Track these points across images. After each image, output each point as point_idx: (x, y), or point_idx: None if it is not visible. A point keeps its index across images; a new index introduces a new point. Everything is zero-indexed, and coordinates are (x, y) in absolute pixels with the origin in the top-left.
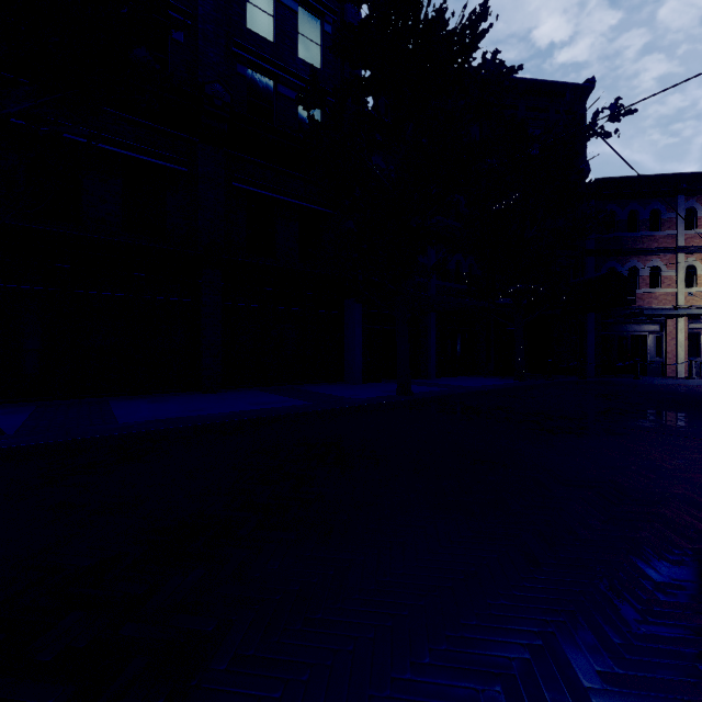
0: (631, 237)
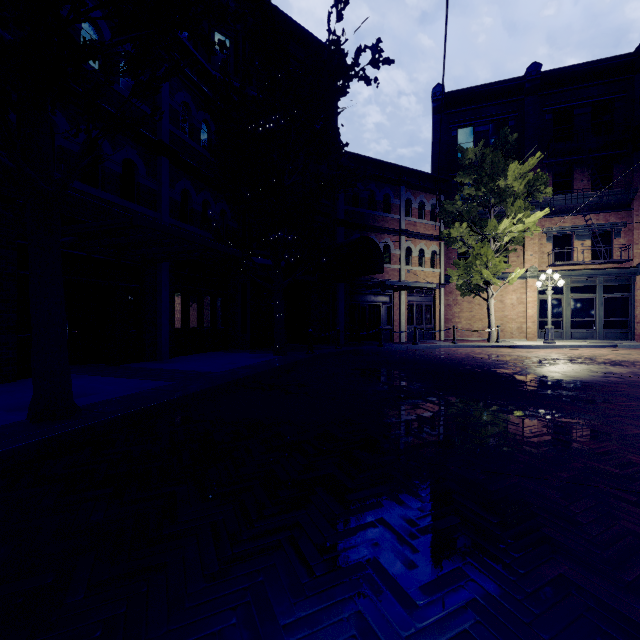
0: (371, 215)
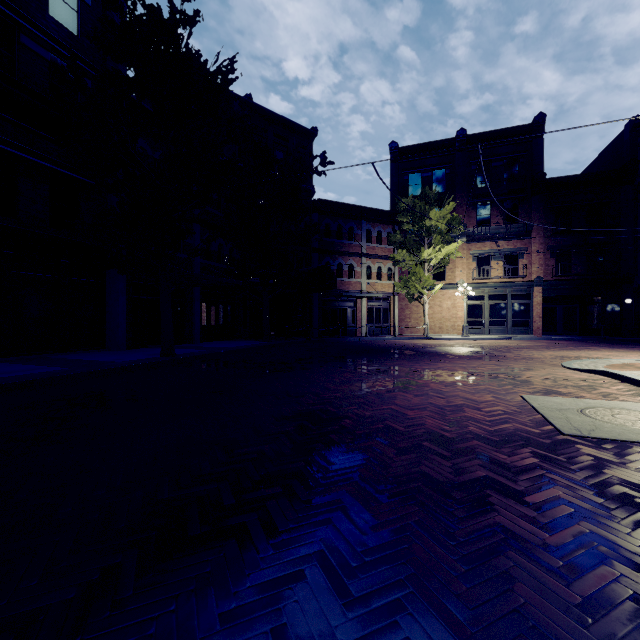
0: (338, 243)
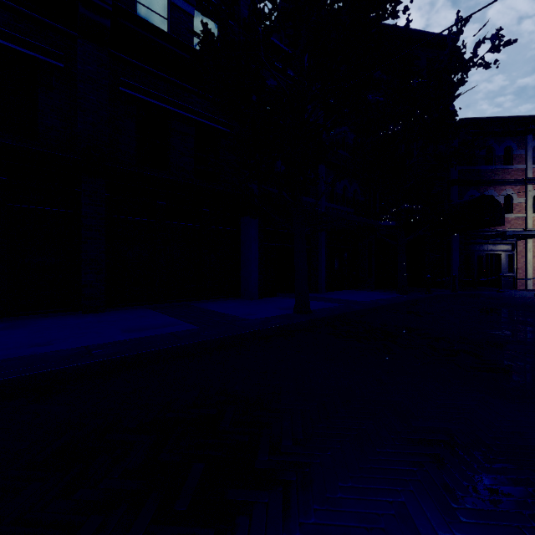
0: (488, 170)
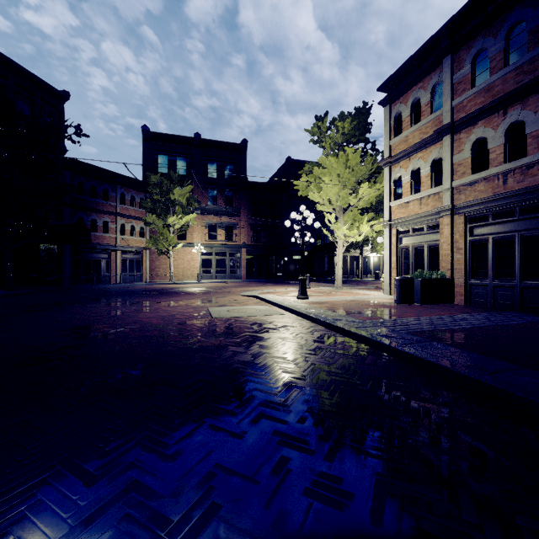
0: (93, 201)
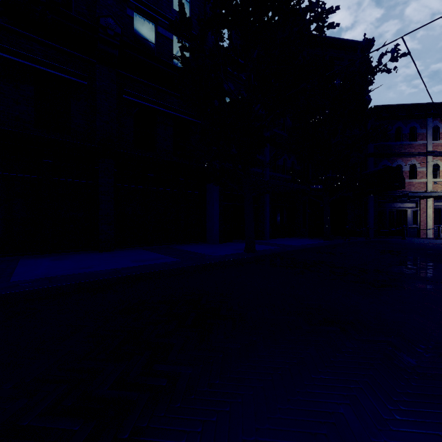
0: (397, 145)
